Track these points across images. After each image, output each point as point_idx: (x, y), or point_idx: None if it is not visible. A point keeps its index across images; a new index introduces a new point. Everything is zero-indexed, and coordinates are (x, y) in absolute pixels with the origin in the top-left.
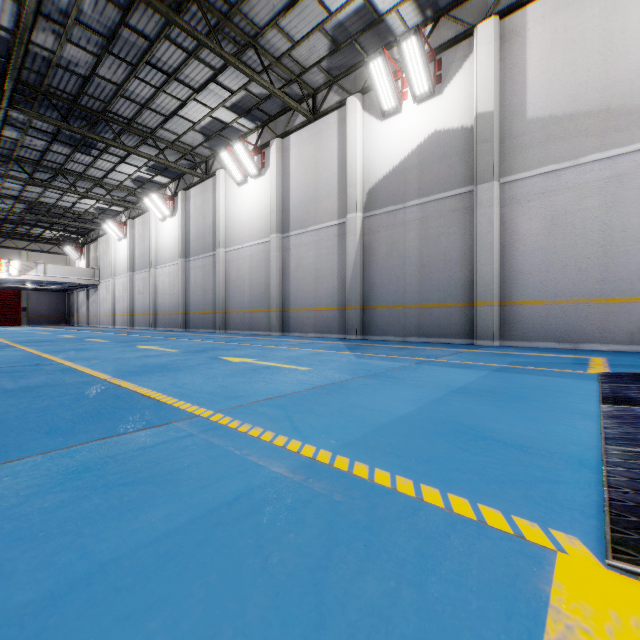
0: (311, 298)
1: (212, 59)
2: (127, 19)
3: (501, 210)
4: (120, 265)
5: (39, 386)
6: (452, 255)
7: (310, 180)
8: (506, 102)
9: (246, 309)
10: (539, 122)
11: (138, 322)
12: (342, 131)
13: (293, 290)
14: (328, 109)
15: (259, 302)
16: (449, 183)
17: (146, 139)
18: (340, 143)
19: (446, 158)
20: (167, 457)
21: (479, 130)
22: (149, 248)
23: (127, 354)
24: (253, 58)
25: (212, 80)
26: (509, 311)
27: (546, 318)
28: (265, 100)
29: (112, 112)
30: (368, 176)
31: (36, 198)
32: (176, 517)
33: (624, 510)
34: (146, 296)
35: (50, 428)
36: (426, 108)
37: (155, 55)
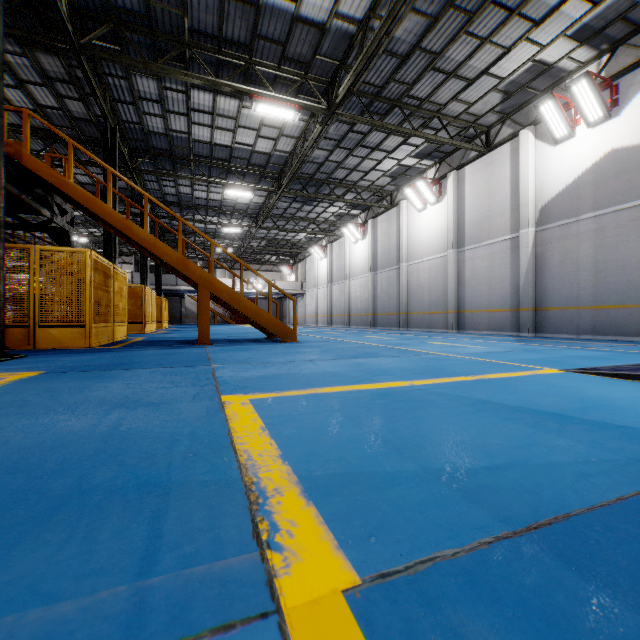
0: (485, 301)
1: None
2: (353, 127)
3: None
4: (321, 278)
5: (364, 346)
6: (629, 261)
7: (484, 203)
8: None
9: (425, 311)
10: None
11: (335, 321)
12: (514, 159)
13: (468, 295)
14: (501, 141)
15: (437, 305)
16: (626, 196)
17: (350, 189)
18: (512, 169)
19: (623, 173)
20: (443, 358)
21: None
22: (344, 265)
23: (370, 339)
24: (435, 122)
25: (403, 143)
26: None
27: None
28: (443, 144)
29: (332, 178)
30: (540, 195)
31: (273, 237)
32: (456, 362)
33: (580, 368)
34: (342, 302)
35: (396, 353)
36: (601, 130)
37: (366, 140)
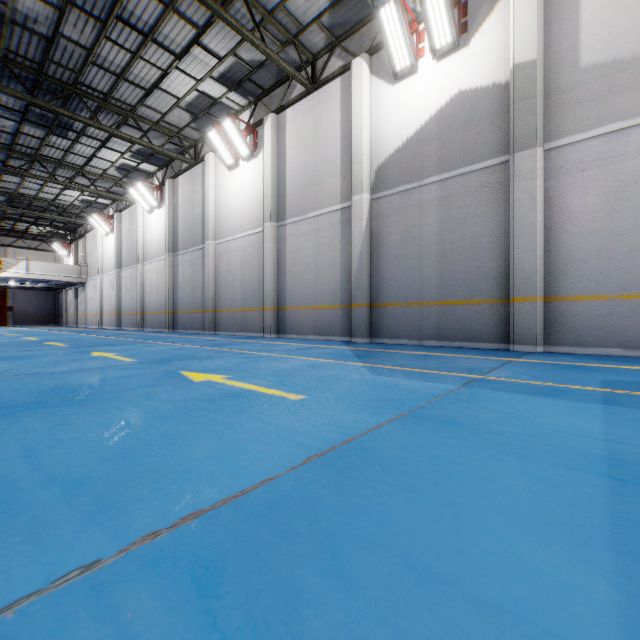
0: (310, 295)
1: (194, 14)
2: None
3: (545, 183)
4: (107, 261)
5: None
6: (481, 241)
7: (309, 159)
8: (552, 48)
9: (238, 308)
10: (597, 69)
11: (125, 322)
12: (346, 100)
13: (289, 286)
14: (329, 76)
15: (252, 300)
16: (477, 153)
17: (126, 118)
18: (343, 114)
19: (473, 123)
20: None
21: (517, 84)
22: (136, 242)
23: (59, 366)
24: (242, 13)
25: (195, 42)
26: (556, 309)
27: (607, 317)
28: (257, 69)
29: (85, 84)
30: (377, 151)
31: (15, 189)
32: None
33: None
34: (133, 294)
35: None
36: (448, 65)
37: (126, 9)
